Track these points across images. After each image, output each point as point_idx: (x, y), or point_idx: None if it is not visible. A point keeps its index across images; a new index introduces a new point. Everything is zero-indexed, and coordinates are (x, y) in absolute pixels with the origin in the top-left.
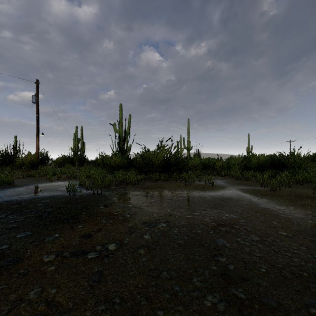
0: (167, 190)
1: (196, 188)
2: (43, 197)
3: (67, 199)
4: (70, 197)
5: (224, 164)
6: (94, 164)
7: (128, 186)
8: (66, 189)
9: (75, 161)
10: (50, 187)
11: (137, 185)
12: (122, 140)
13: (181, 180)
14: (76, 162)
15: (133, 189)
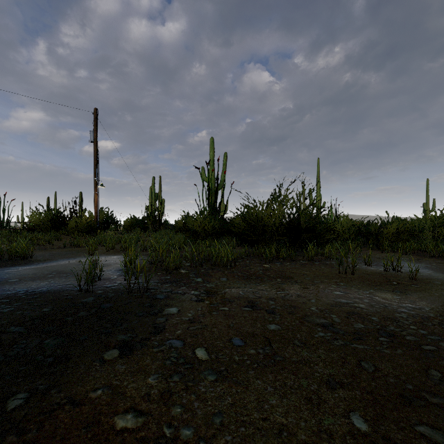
0: (303, 288)
1: (373, 285)
2: (23, 294)
3: (58, 307)
4: (73, 299)
5: (402, 229)
6: (173, 228)
7: (214, 270)
8: (86, 276)
9: (149, 224)
10: (76, 266)
11: (233, 268)
12: (213, 193)
13: (324, 261)
14: (150, 226)
15: (222, 279)
